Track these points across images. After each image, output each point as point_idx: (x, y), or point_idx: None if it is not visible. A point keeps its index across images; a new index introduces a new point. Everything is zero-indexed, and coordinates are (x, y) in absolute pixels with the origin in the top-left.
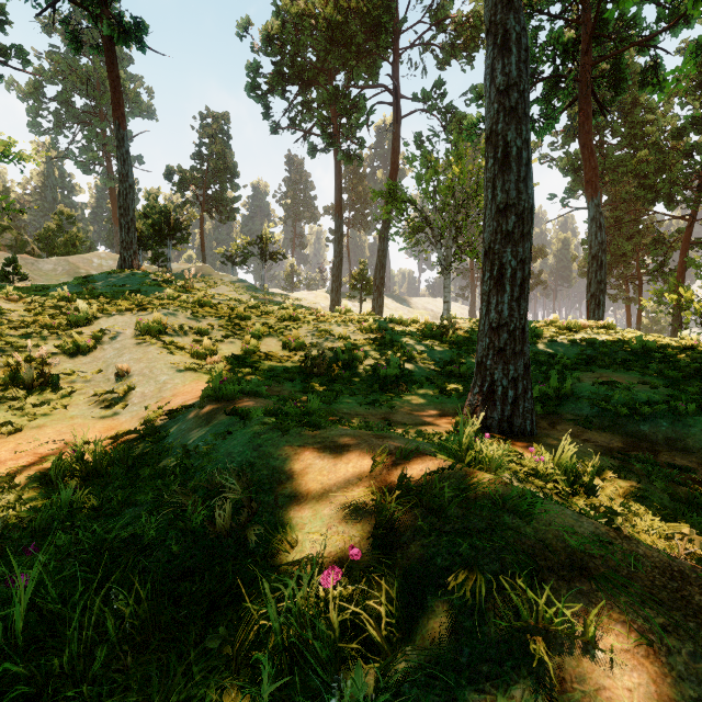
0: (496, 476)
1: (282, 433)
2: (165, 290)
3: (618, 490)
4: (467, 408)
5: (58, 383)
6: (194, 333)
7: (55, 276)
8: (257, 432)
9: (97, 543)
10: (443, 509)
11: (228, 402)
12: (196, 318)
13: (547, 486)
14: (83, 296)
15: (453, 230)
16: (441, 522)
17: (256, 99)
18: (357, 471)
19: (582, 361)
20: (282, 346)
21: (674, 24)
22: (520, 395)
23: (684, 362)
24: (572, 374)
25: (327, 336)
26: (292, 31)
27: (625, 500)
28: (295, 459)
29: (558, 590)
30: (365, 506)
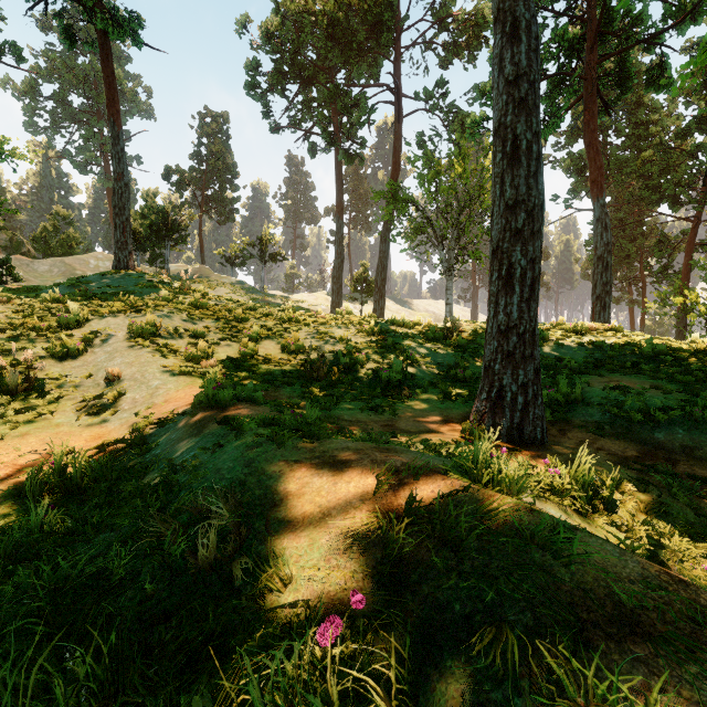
0: (519, 502)
1: (277, 447)
2: (160, 291)
3: (638, 505)
4: (474, 415)
5: (45, 388)
6: (190, 336)
7: (50, 278)
8: (249, 445)
9: (60, 579)
10: (460, 542)
11: (222, 409)
12: (192, 320)
13: (565, 502)
14: (76, 298)
15: (455, 231)
16: (458, 557)
17: (255, 97)
18: (359, 491)
19: (591, 365)
20: (281, 349)
21: (681, 21)
22: (530, 401)
23: (697, 366)
24: (580, 378)
25: (327, 338)
26: (292, 28)
27: (648, 517)
28: (291, 476)
29: (609, 654)
30: (369, 534)
